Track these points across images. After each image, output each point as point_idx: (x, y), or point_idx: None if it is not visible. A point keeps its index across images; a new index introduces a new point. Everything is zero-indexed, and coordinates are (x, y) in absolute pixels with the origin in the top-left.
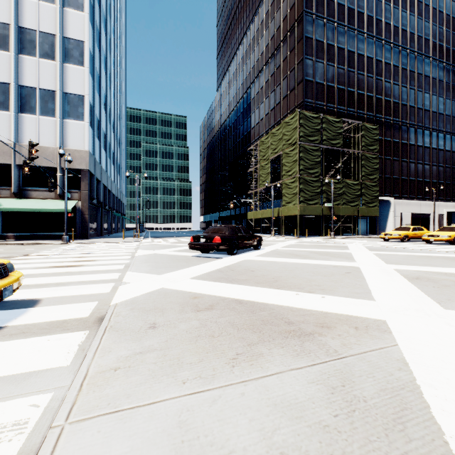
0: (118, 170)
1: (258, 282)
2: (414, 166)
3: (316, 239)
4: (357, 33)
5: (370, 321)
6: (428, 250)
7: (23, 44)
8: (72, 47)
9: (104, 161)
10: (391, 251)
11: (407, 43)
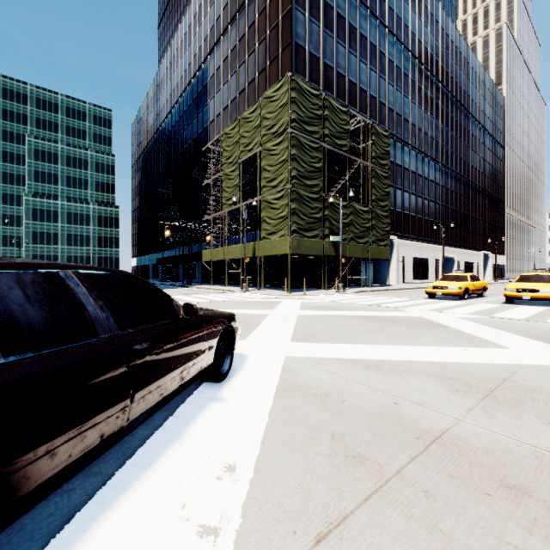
0: None
1: None
2: (415, 199)
3: (324, 297)
4: (360, 4)
5: None
6: None
7: None
8: None
9: None
10: None
11: (409, 44)
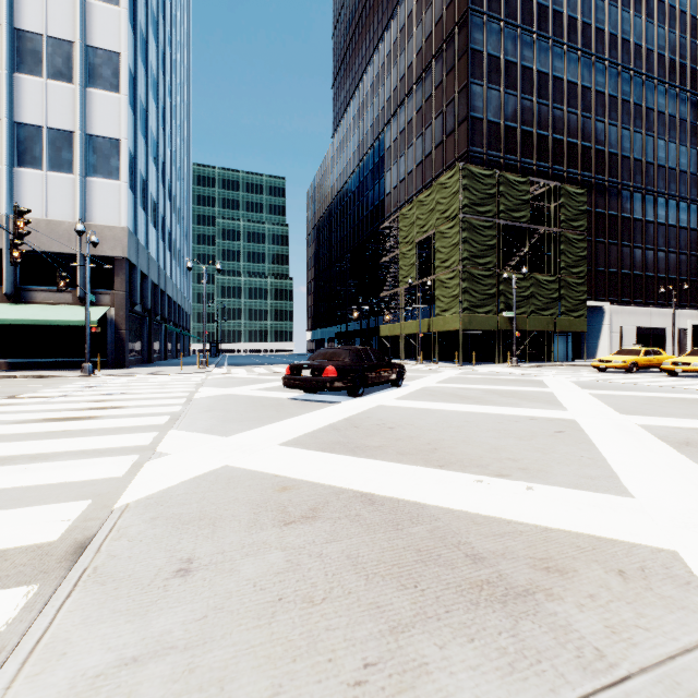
0: (177, 259)
1: (402, 452)
2: (640, 254)
3: (489, 369)
4: (553, 45)
5: (645, 553)
6: (677, 388)
7: (22, 56)
8: (101, 63)
9: (154, 245)
10: (617, 389)
11: (631, 61)
